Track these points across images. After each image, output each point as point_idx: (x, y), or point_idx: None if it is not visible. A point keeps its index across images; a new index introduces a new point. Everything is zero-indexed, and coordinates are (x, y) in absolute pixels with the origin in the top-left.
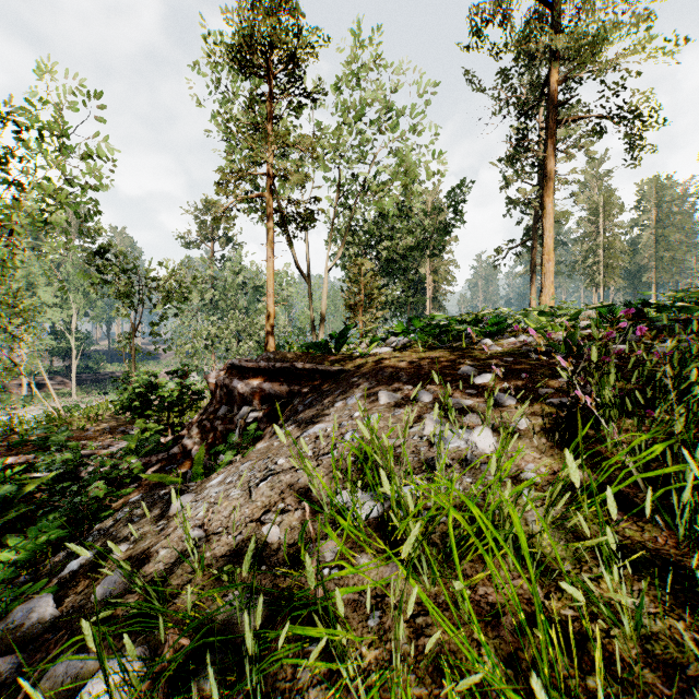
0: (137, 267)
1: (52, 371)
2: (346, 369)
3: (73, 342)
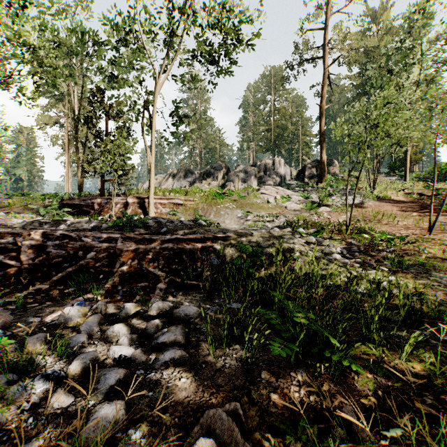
0: None
1: None
2: None
3: None
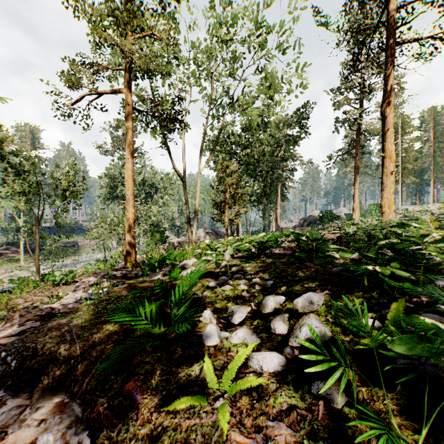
0: (34, 169)
1: (12, 243)
2: None
3: (22, 223)
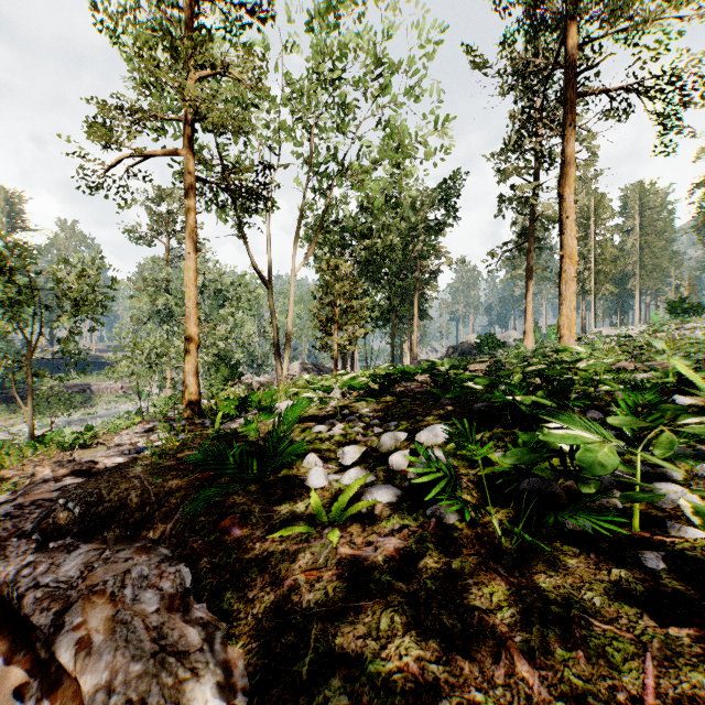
0: (27, 264)
1: None
2: None
3: None
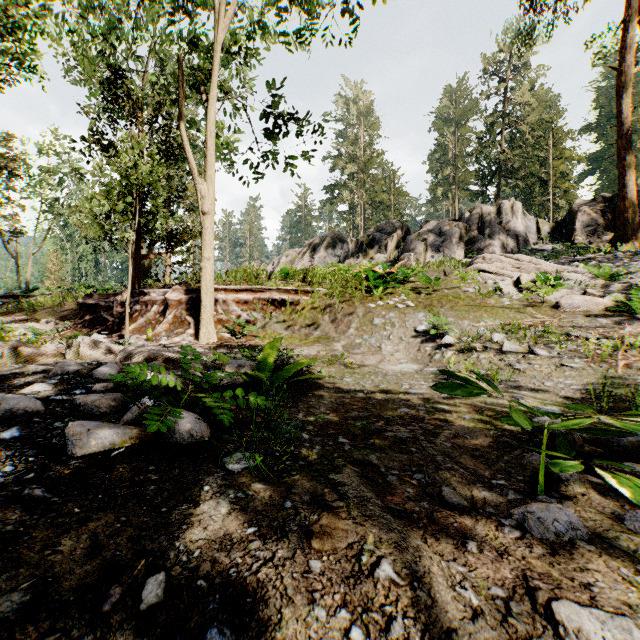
0: None
1: None
2: (34, 295)
3: None
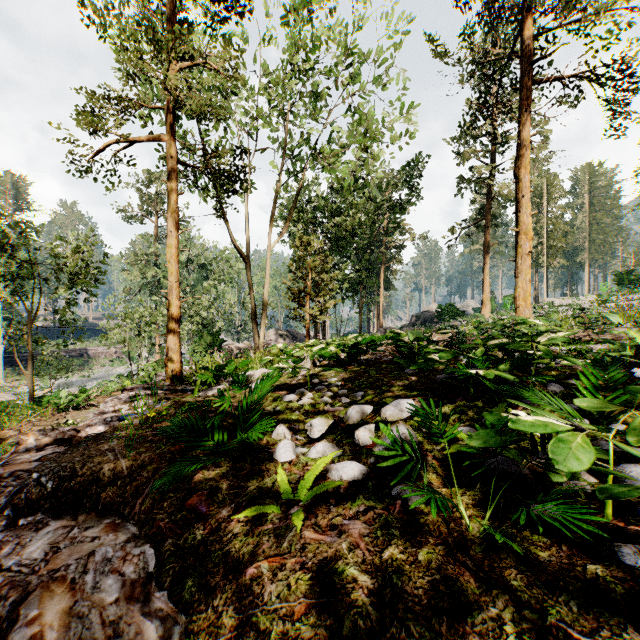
0: (27, 242)
1: None
2: None
3: (1, 322)
